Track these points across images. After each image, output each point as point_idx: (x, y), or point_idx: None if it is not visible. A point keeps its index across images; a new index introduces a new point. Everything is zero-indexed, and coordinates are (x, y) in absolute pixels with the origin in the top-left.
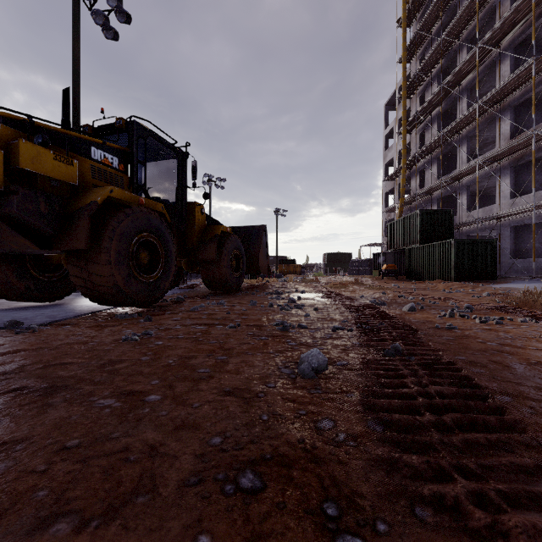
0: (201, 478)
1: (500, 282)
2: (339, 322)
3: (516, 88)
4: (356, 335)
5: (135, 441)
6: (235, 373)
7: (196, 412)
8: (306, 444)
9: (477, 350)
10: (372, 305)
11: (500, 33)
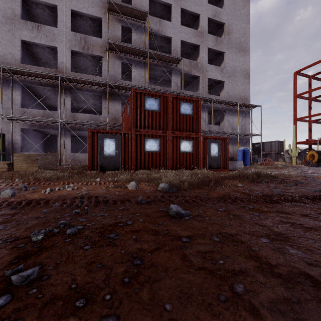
0: (267, 218)
1: None
2: (42, 213)
3: None
4: (102, 208)
5: (282, 230)
6: (206, 228)
7: (251, 226)
8: (233, 210)
9: (128, 194)
10: None
11: None
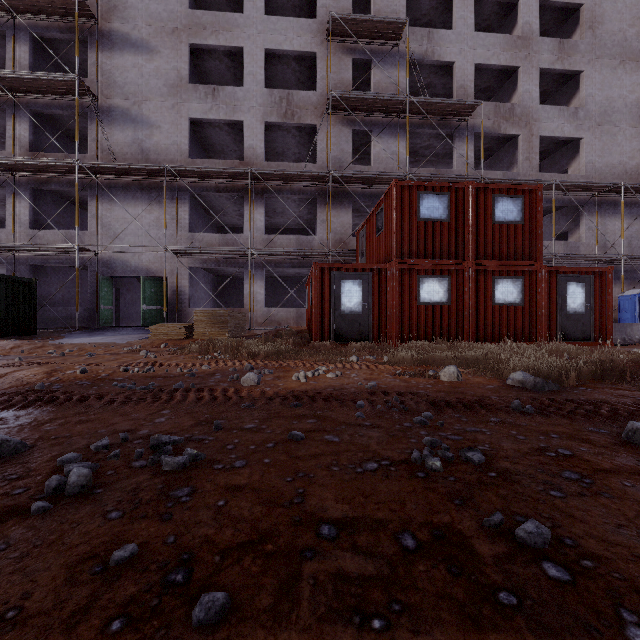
0: None
1: (52, 337)
2: (360, 419)
3: (43, 92)
4: (454, 417)
5: None
6: None
7: None
8: None
9: (459, 391)
10: (209, 389)
11: (22, 2)
